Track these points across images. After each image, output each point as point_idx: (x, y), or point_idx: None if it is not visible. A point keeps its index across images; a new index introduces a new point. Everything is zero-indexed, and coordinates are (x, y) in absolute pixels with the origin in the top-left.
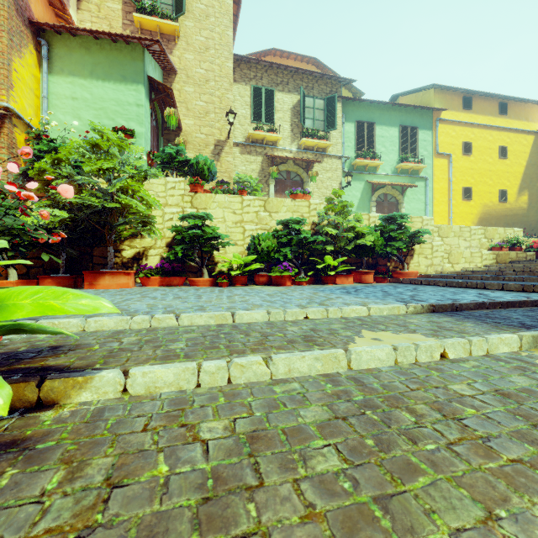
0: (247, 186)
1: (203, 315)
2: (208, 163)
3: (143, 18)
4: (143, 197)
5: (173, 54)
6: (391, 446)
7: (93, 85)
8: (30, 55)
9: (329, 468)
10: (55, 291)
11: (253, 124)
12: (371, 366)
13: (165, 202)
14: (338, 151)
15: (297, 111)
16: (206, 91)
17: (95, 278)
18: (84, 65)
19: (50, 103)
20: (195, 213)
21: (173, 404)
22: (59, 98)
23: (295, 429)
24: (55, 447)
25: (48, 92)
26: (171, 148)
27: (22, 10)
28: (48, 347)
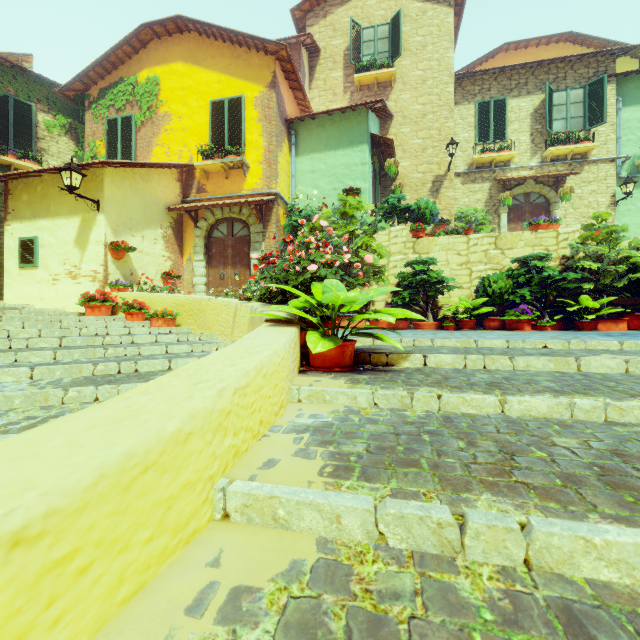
0: (471, 220)
1: (451, 340)
2: (430, 206)
3: (362, 76)
4: (375, 250)
5: (389, 99)
6: (590, 386)
7: (327, 156)
8: (285, 146)
9: (549, 385)
10: (402, 310)
11: (478, 147)
12: (600, 371)
13: (388, 250)
14: (608, 152)
15: (539, 115)
16: (423, 126)
17: (338, 321)
18: (320, 141)
19: (296, 180)
20: (419, 259)
21: (455, 370)
22: (302, 174)
23: (530, 379)
24: (411, 372)
25: (295, 171)
26: (392, 197)
27: (282, 114)
28: (367, 348)
